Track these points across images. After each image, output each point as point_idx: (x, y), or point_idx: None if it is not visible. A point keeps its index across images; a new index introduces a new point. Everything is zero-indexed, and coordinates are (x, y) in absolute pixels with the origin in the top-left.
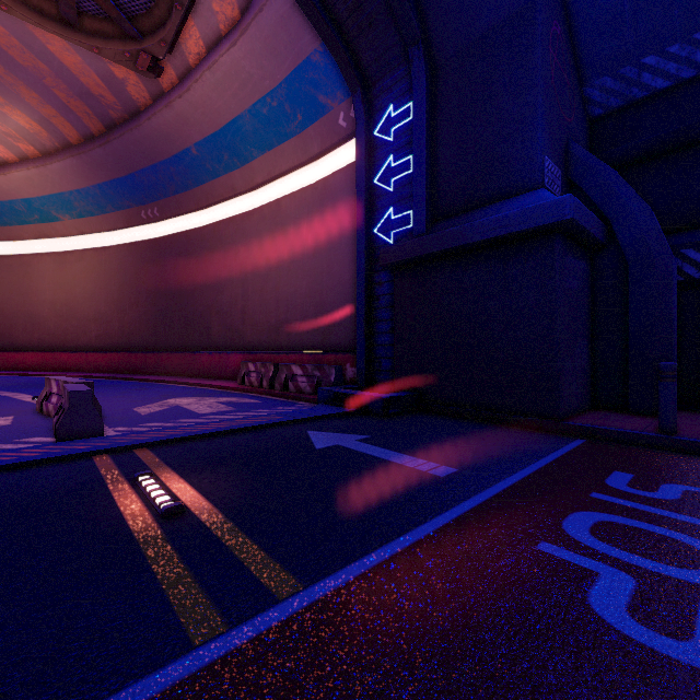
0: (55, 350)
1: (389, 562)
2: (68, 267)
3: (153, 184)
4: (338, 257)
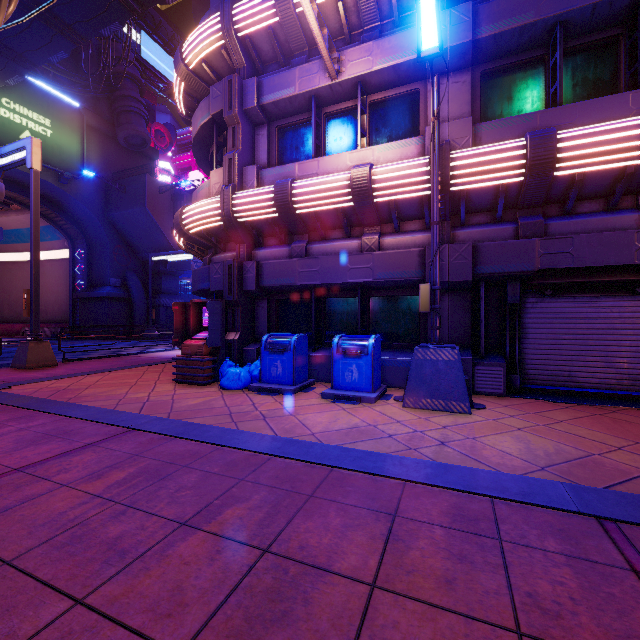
0: None
1: None
2: None
3: None
4: (67, 289)
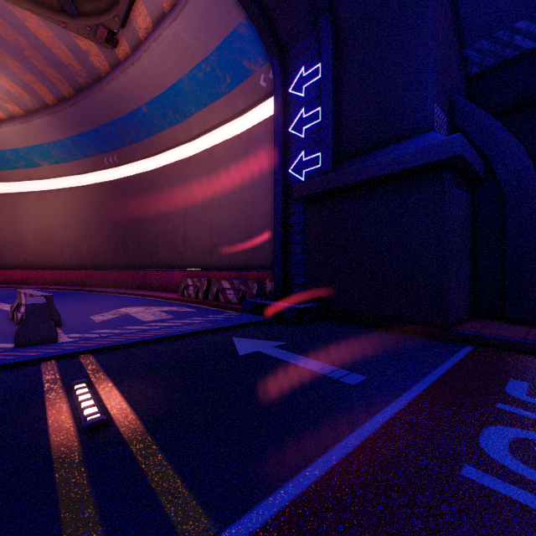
0: (37, 268)
1: (310, 493)
2: (47, 203)
3: (113, 136)
4: (259, 193)
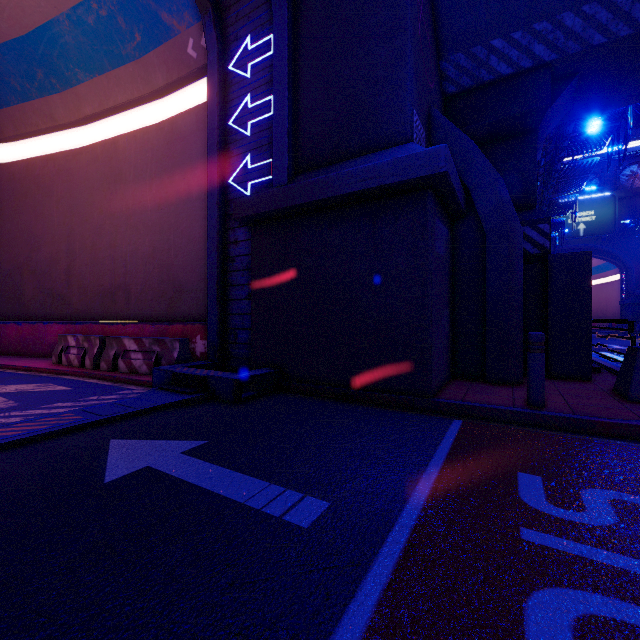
0: None
1: None
2: None
3: None
4: (188, 211)
